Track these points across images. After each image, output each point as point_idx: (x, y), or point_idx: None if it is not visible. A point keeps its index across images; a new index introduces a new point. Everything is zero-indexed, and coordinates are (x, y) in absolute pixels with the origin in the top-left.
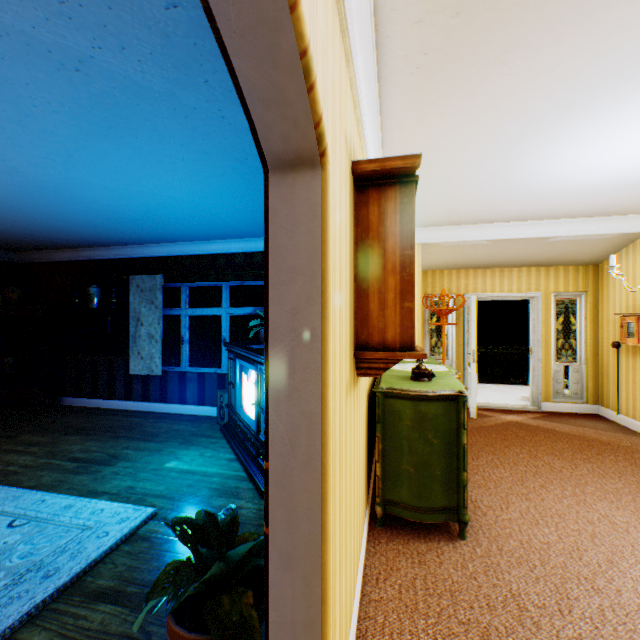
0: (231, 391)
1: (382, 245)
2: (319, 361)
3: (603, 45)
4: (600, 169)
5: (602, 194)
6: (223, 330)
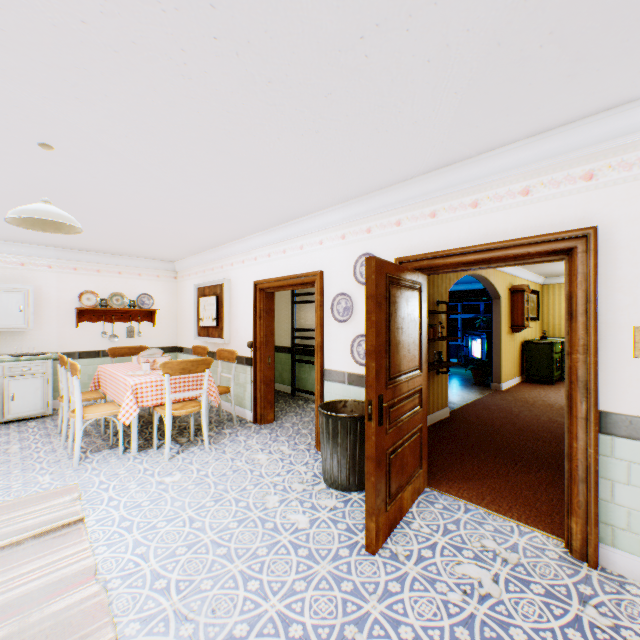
0: (465, 350)
1: (516, 304)
2: (499, 326)
3: None
4: None
5: None
6: (458, 325)
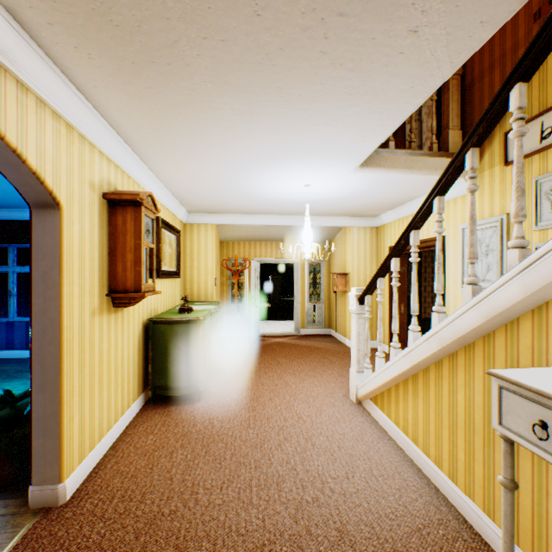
0: None
1: (125, 237)
2: (58, 295)
3: (235, 151)
4: (288, 194)
5: (303, 205)
6: None
